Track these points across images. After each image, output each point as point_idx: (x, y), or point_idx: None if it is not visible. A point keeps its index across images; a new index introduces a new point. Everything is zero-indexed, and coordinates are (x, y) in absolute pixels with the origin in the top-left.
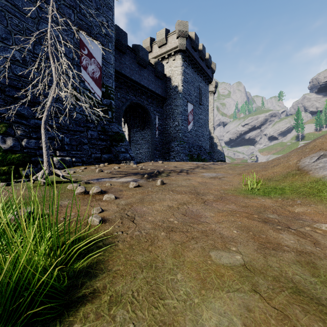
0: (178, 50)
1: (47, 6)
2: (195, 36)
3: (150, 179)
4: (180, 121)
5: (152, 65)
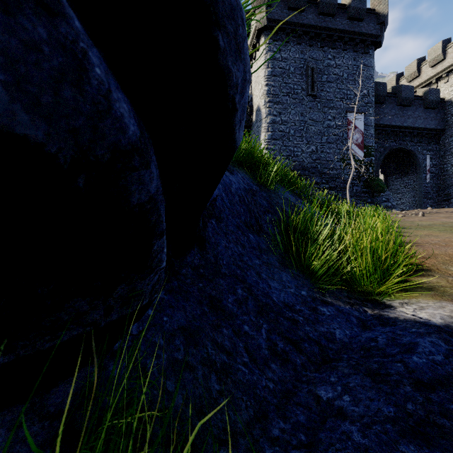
0: None
1: (327, 109)
2: None
3: (413, 214)
4: None
5: (419, 98)
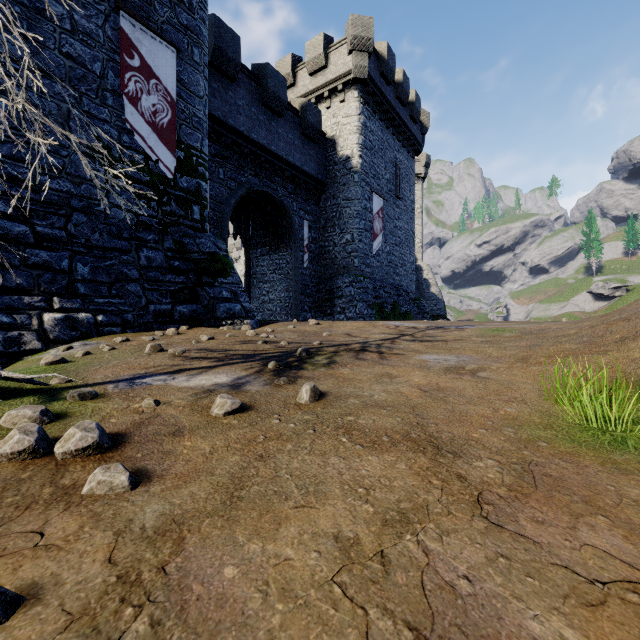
0: (351, 80)
1: None
2: (389, 51)
3: (281, 377)
4: (356, 232)
5: (295, 111)
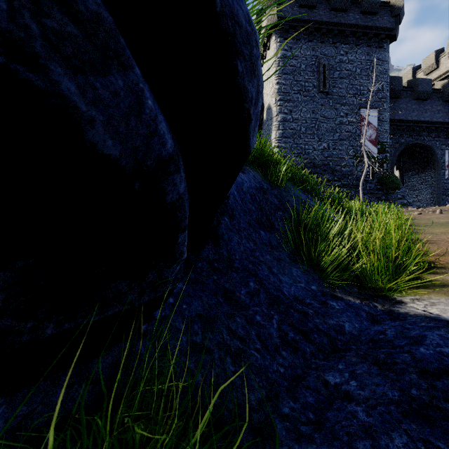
0: None
1: (339, 105)
2: None
3: (430, 212)
4: None
5: (437, 91)
